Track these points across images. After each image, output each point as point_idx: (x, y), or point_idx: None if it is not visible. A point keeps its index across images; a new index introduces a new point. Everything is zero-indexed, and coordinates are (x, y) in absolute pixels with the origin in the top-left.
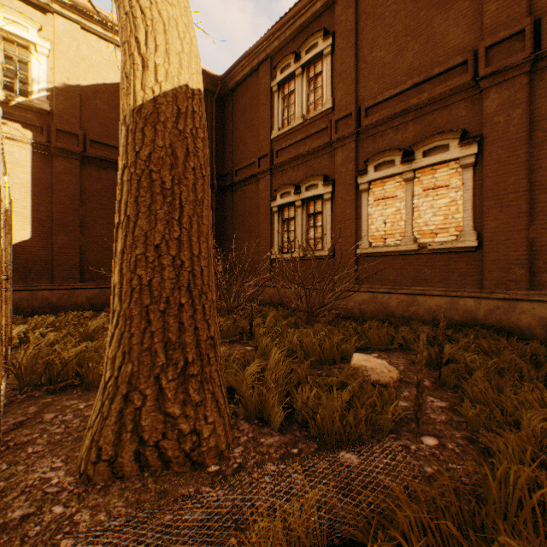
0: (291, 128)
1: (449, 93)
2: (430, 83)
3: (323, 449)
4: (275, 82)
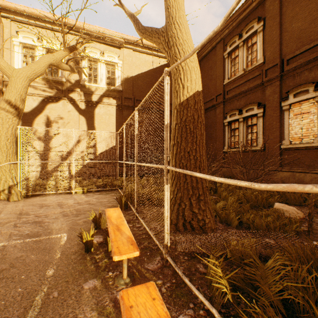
0: (235, 77)
1: None
2: None
3: (257, 236)
4: (226, 52)
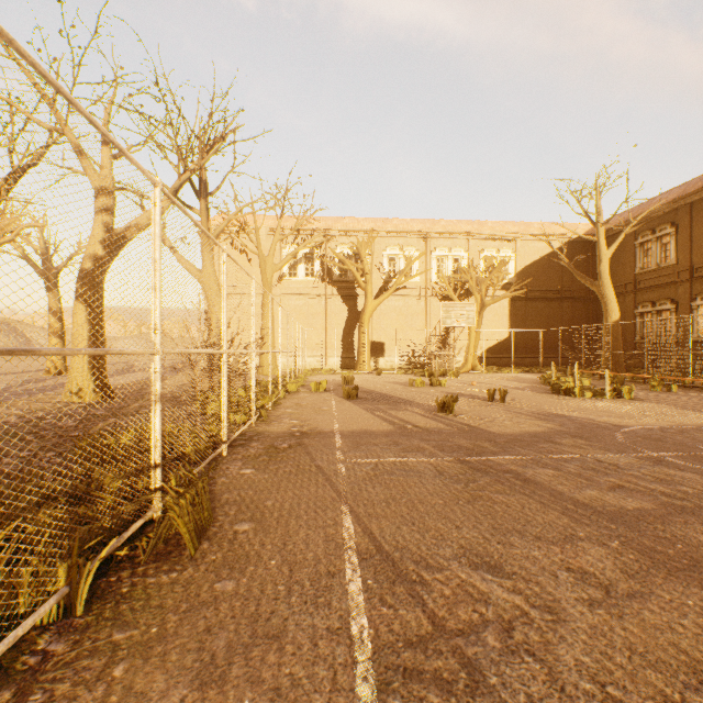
0: (648, 270)
1: None
2: None
3: None
4: (637, 242)
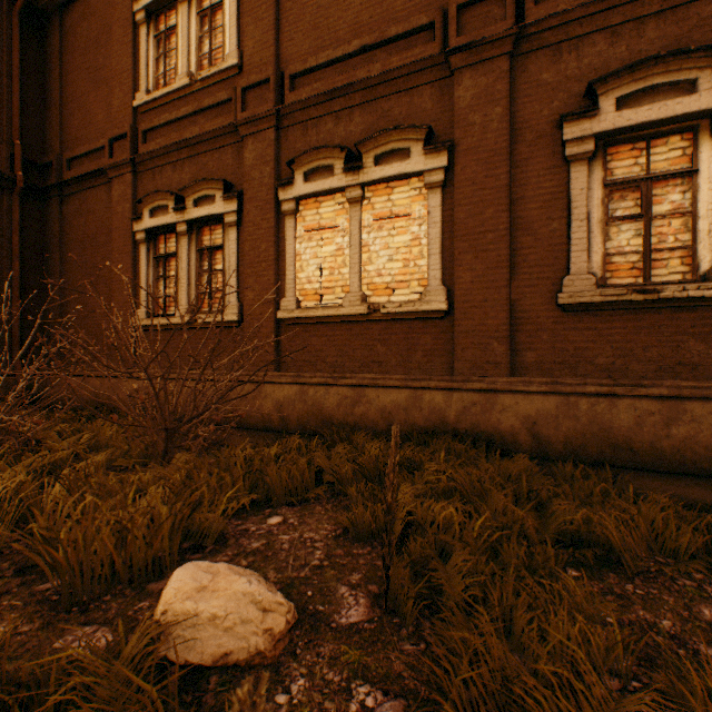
0: (169, 92)
1: (412, 69)
2: (385, 50)
3: None
4: (141, 4)
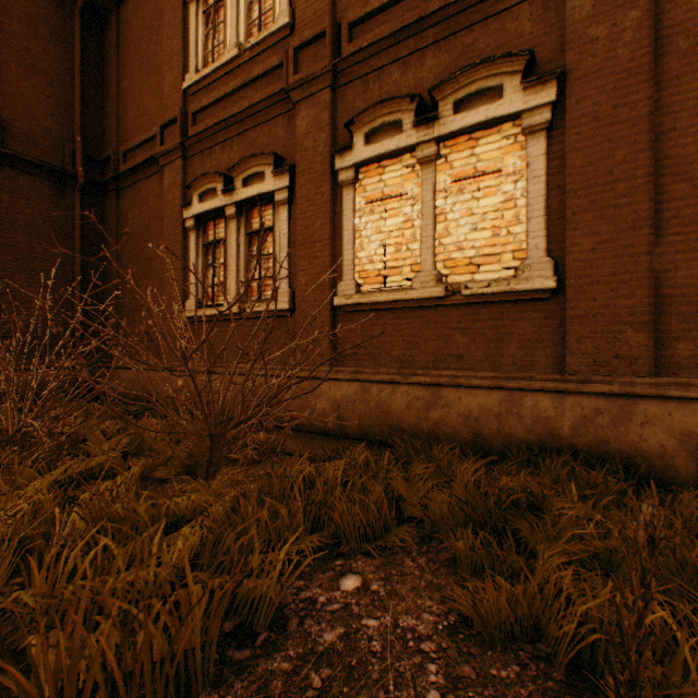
0: (217, 67)
1: None
2: None
3: None
4: None
